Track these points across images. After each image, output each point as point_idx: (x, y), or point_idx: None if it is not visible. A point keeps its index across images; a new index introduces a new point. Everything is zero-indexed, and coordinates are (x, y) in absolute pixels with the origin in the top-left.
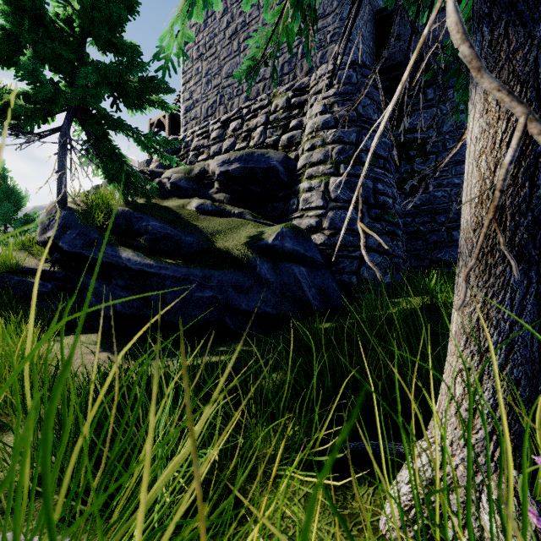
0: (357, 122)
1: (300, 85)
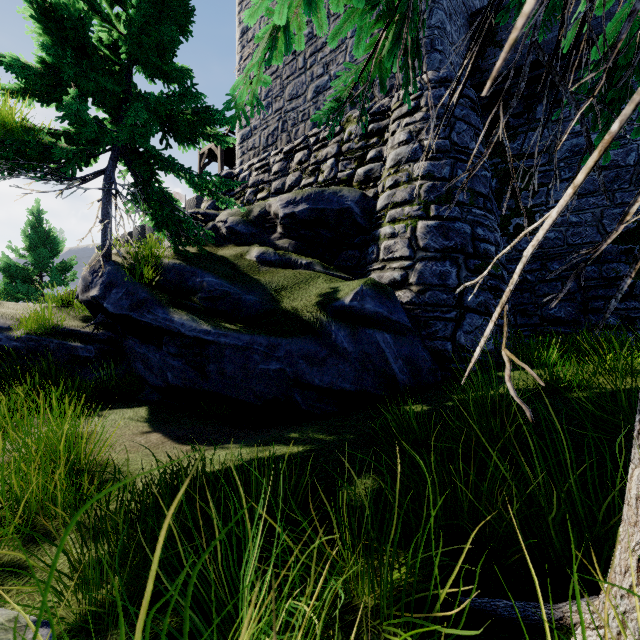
0: (451, 153)
1: (379, 108)
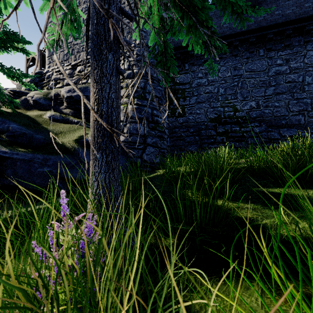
0: (145, 77)
1: None
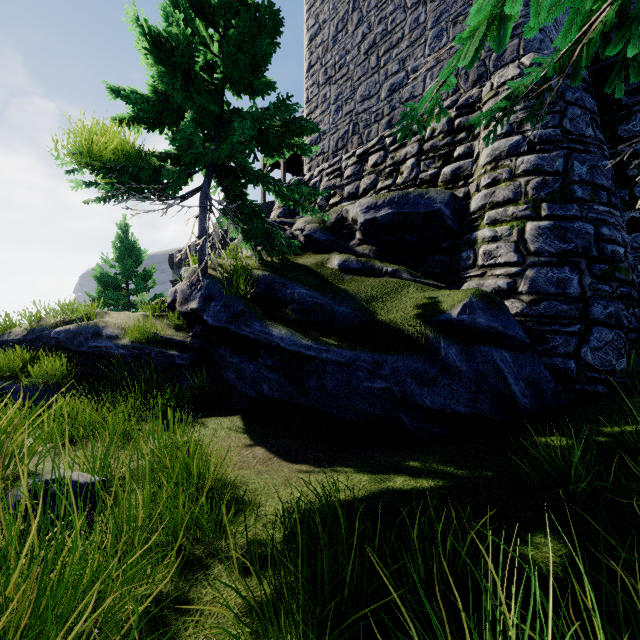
0: (563, 143)
1: (467, 100)
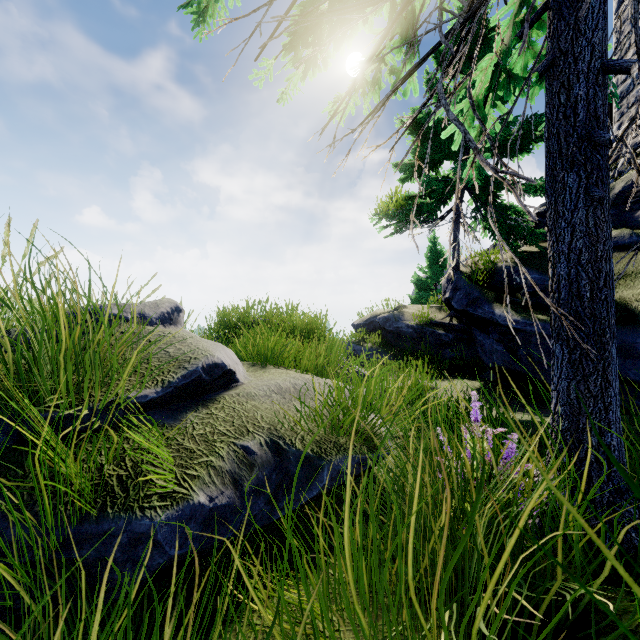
0: None
1: None
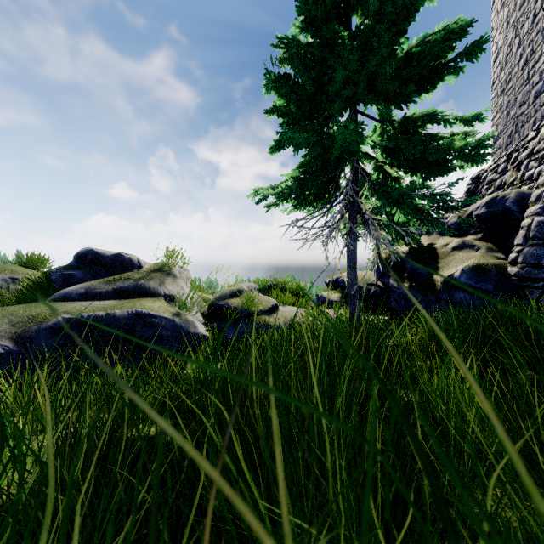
0: None
1: None
